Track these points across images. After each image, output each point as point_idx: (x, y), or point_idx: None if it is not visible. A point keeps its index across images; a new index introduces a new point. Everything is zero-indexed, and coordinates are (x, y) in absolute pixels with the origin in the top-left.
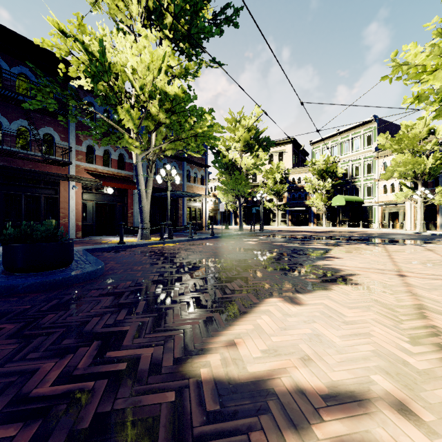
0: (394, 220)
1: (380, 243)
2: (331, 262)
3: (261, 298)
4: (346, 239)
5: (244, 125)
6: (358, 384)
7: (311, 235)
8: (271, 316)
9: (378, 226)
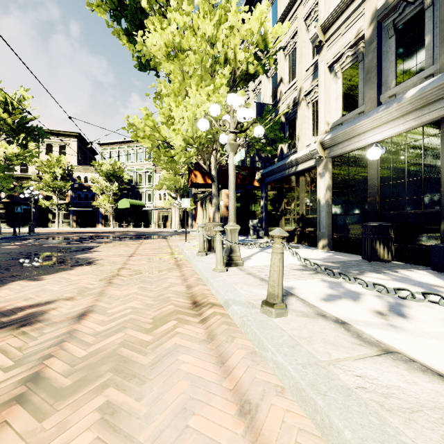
0: (166, 221)
1: (143, 239)
2: (90, 254)
3: (5, 283)
4: (121, 237)
5: (3, 103)
6: (54, 298)
7: (91, 236)
8: (10, 290)
9: (154, 226)
